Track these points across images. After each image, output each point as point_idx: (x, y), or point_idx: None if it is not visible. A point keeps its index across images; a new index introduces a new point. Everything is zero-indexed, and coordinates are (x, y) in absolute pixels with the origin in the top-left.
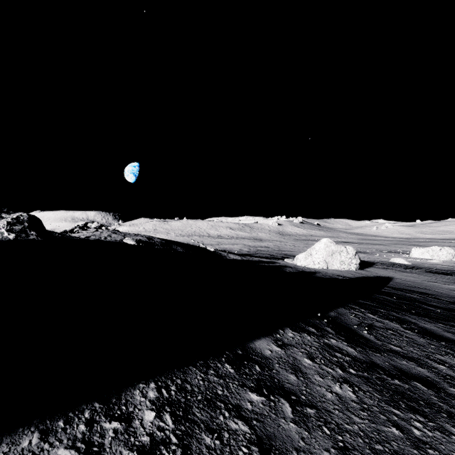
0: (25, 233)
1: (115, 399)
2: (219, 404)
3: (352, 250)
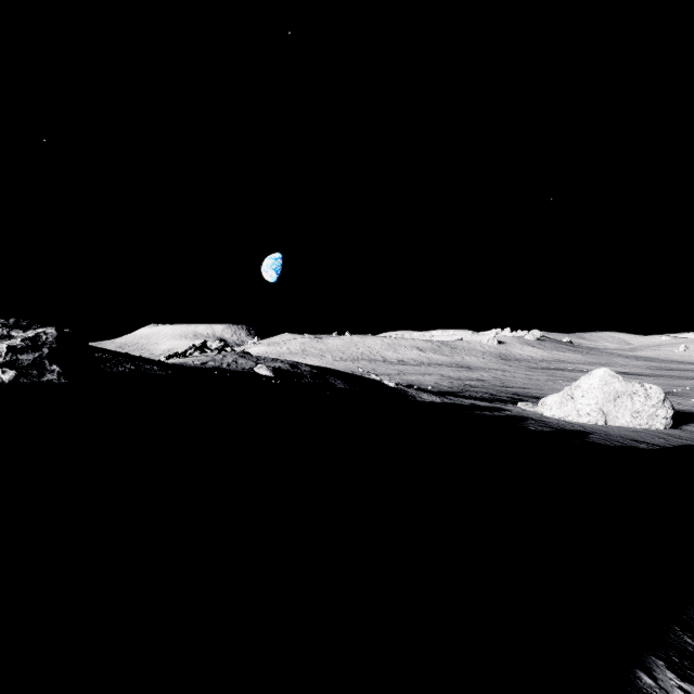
0: (39, 369)
1: None
2: None
3: (657, 392)
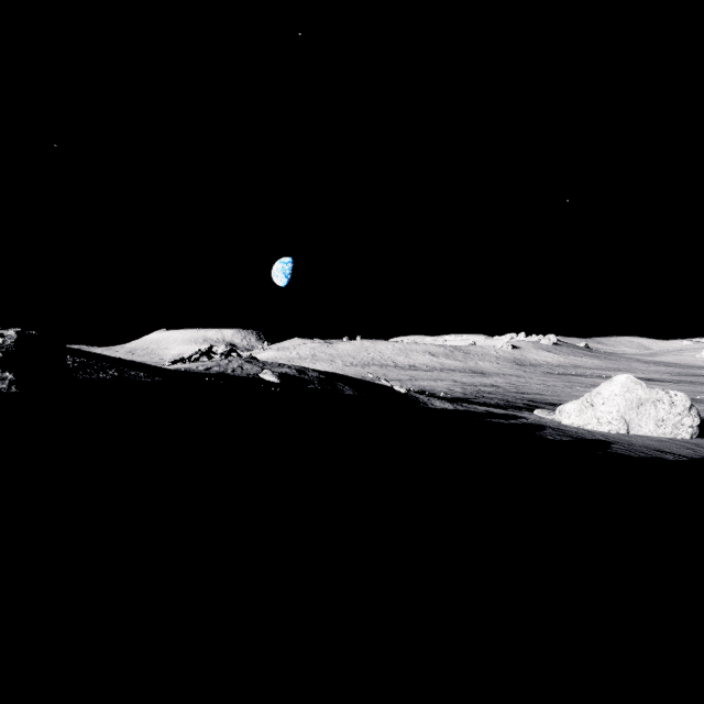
0: None
1: None
2: None
3: (683, 399)
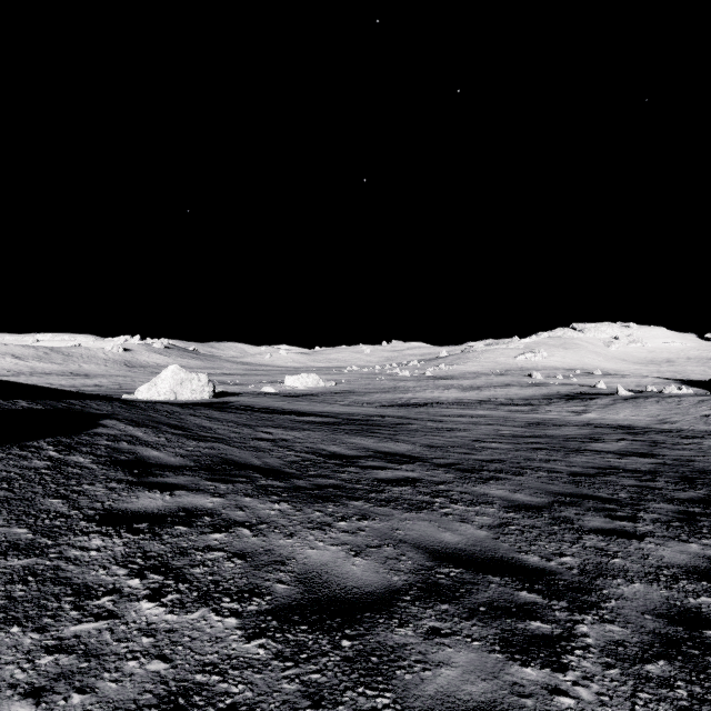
0: None
1: (8, 400)
2: (50, 404)
3: (205, 377)
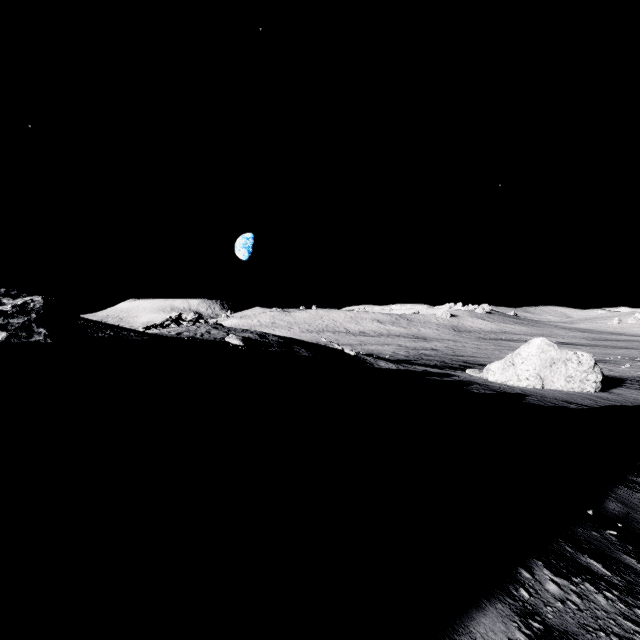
0: (28, 331)
1: None
2: None
3: (588, 358)
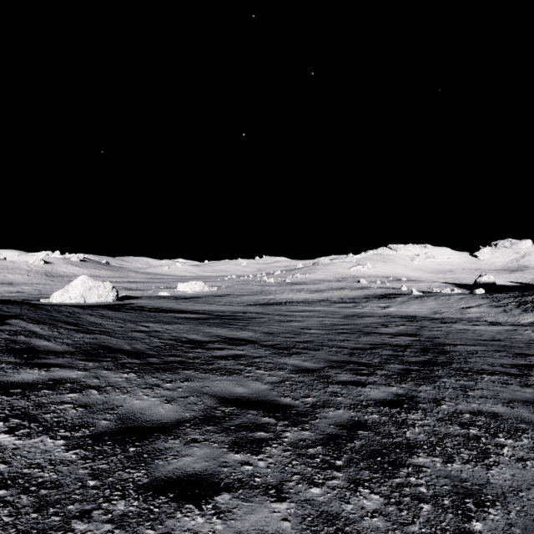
0: None
1: None
2: None
3: (109, 285)
